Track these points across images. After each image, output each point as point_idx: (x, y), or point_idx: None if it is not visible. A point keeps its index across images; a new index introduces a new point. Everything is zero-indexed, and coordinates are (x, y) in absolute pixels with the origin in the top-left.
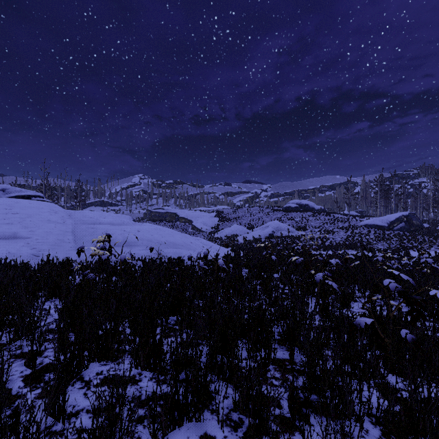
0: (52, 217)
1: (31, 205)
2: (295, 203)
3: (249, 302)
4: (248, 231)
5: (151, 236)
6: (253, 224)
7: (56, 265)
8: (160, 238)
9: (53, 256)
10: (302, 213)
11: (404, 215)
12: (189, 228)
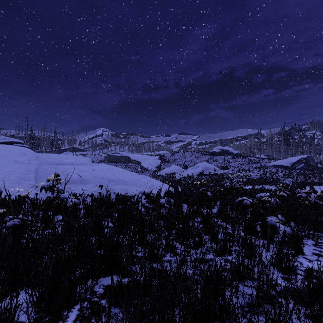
0: (19, 159)
1: (4, 148)
2: (218, 149)
3: (196, 255)
4: (183, 170)
5: (104, 174)
6: (187, 165)
7: (3, 204)
8: (111, 176)
9: (11, 193)
10: (224, 156)
11: (303, 158)
12: (138, 167)
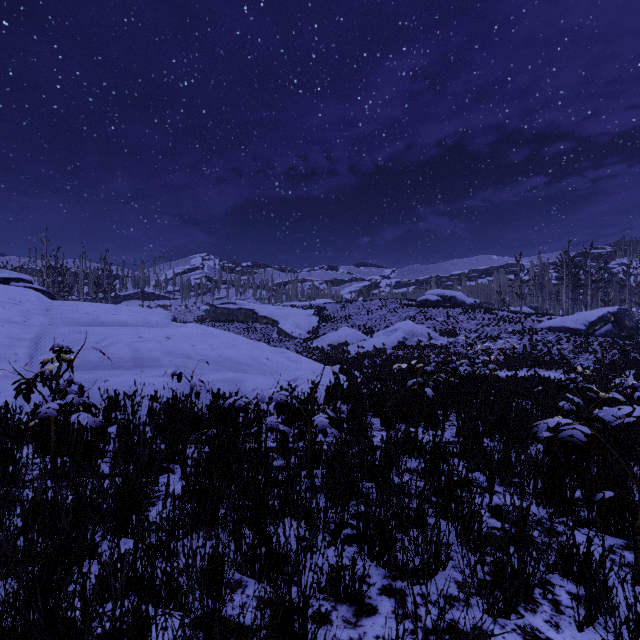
0: (2, 312)
1: None
2: (435, 294)
3: None
4: (365, 337)
5: (192, 347)
6: (372, 327)
7: None
8: (209, 351)
9: None
10: (446, 310)
11: (611, 312)
12: (274, 332)
